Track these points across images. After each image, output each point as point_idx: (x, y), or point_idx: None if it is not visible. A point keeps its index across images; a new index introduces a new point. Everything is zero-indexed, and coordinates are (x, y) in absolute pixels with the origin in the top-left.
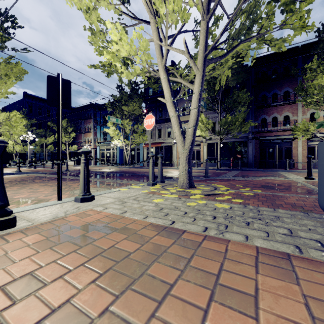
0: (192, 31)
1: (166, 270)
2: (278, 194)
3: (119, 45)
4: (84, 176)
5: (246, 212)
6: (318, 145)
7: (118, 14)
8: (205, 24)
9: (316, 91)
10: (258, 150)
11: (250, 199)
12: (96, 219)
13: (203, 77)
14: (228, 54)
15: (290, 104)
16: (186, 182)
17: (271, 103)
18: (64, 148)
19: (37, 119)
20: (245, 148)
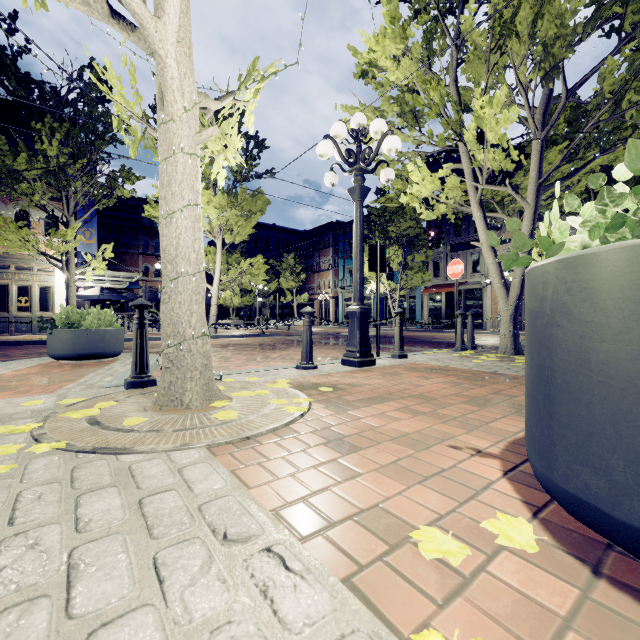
0: (521, 136)
1: (495, 382)
2: None
3: (420, 186)
4: (400, 335)
5: None
6: None
7: (417, 145)
8: (538, 143)
9: None
10: None
11: None
12: (427, 367)
13: (536, 211)
14: (576, 173)
15: None
16: (510, 347)
17: None
18: (291, 298)
19: (252, 255)
20: None
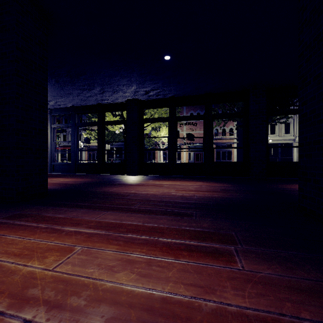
0: None
1: None
2: None
3: None
4: None
5: None
6: None
7: None
8: None
9: None
10: None
11: None
12: None
13: None
14: None
15: None
16: None
17: None
18: None
19: None
20: None
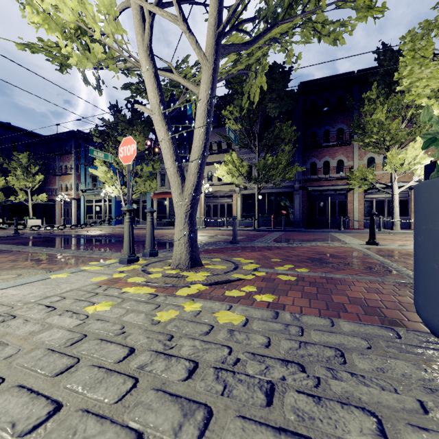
0: (204, 4)
1: None
2: (335, 275)
3: None
4: None
5: (275, 336)
6: (416, 189)
7: None
8: None
9: (375, 129)
10: (307, 204)
11: (290, 291)
12: None
13: (215, 72)
14: (257, 40)
15: (345, 145)
16: (185, 257)
17: (322, 143)
18: (24, 197)
19: None
20: (290, 201)
